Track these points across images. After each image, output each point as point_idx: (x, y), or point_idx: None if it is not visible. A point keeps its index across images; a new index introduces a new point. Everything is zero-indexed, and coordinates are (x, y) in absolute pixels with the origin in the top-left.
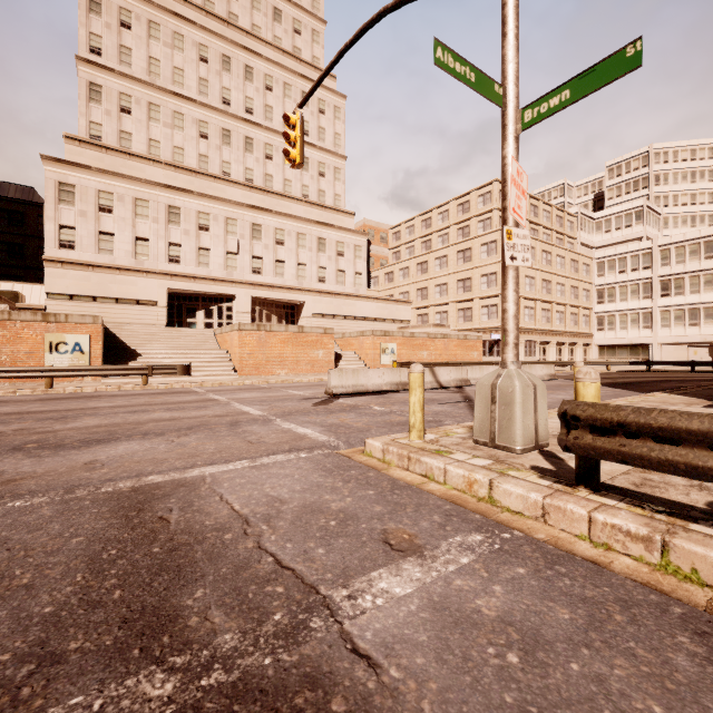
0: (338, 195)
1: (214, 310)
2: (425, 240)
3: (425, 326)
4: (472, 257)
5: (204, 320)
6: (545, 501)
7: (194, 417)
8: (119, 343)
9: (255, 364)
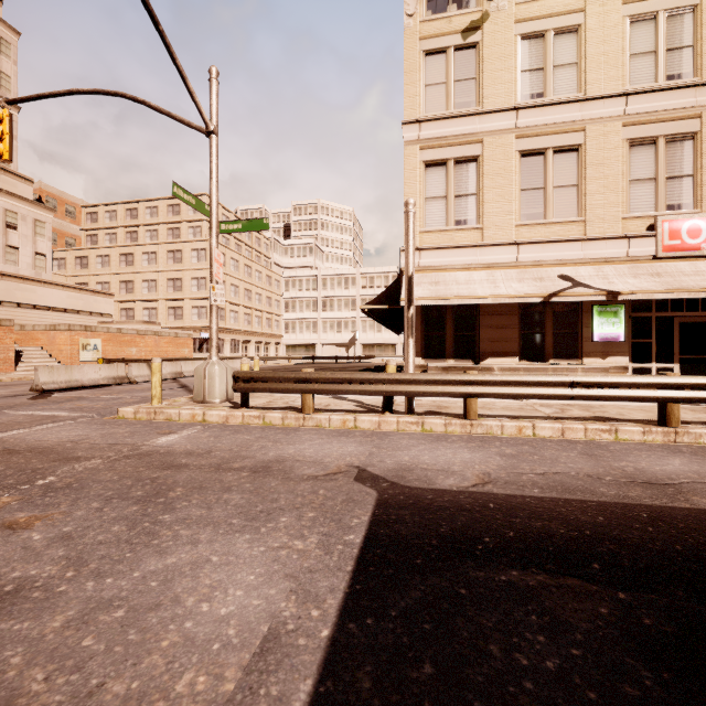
0: None
1: None
2: (130, 230)
3: (133, 323)
4: (183, 260)
5: None
6: (227, 414)
7: None
8: None
9: None
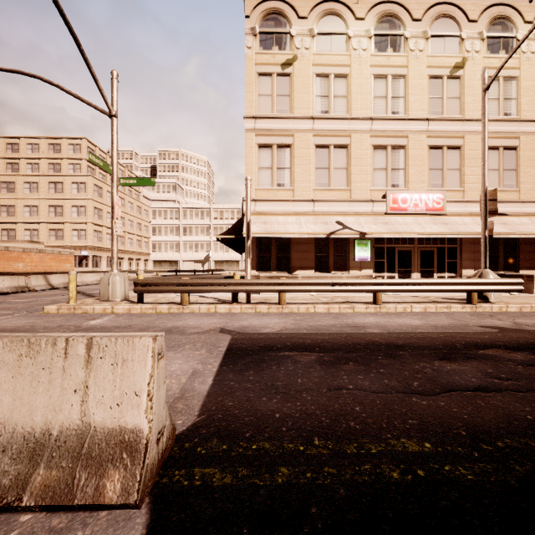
0: None
1: None
2: (11, 161)
3: (18, 242)
4: (64, 190)
5: None
6: (130, 307)
7: None
8: None
9: None
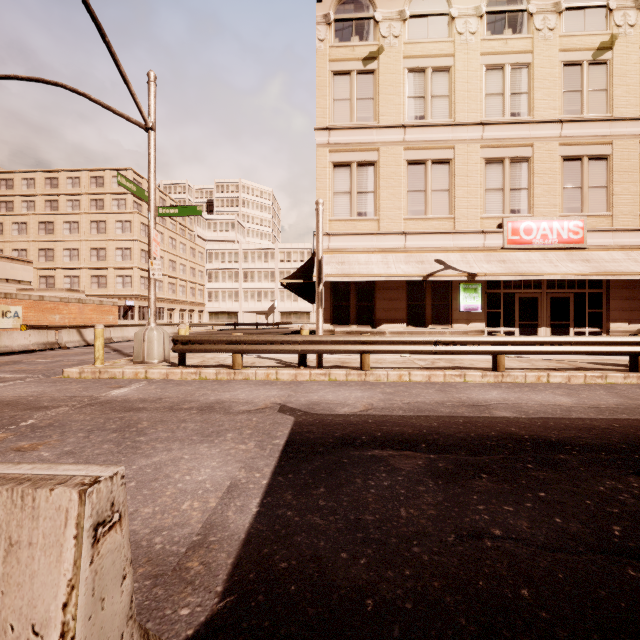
0: None
1: None
2: (50, 198)
3: (55, 290)
4: (107, 230)
5: None
6: (168, 371)
7: None
8: None
9: None
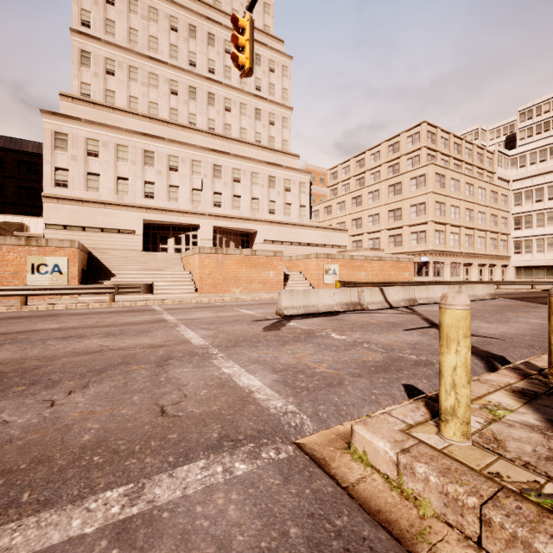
0: (285, 140)
1: (182, 237)
2: (358, 177)
3: (361, 250)
4: (402, 190)
5: (174, 246)
6: None
7: (124, 347)
8: (99, 265)
9: (213, 283)
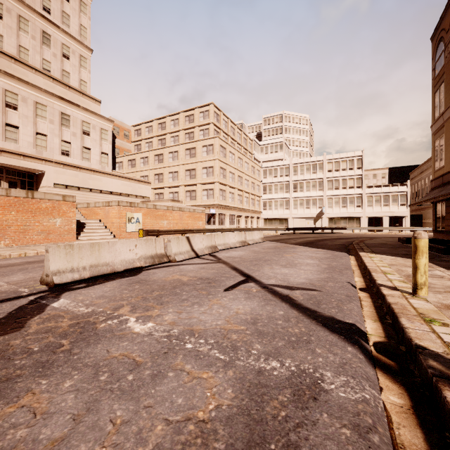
0: (83, 81)
1: None
2: (160, 138)
3: (164, 201)
4: (196, 154)
5: None
6: None
7: None
8: None
9: None
